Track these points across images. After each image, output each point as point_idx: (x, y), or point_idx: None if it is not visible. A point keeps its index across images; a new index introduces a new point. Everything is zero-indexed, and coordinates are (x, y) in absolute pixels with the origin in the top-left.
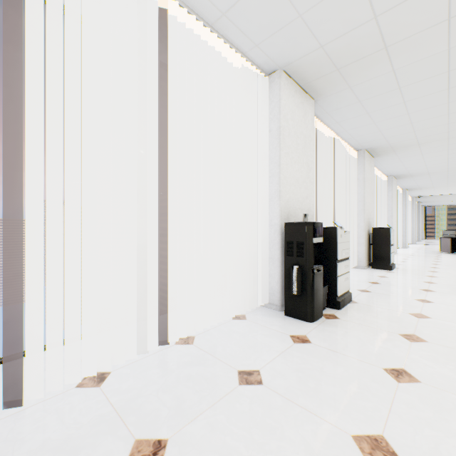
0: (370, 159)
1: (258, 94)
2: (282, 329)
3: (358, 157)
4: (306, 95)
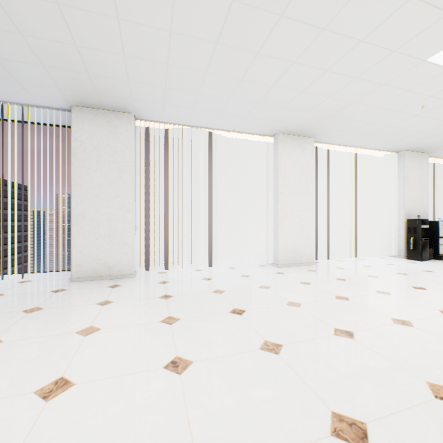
0: None
1: (392, 160)
2: (404, 261)
3: None
4: (421, 154)
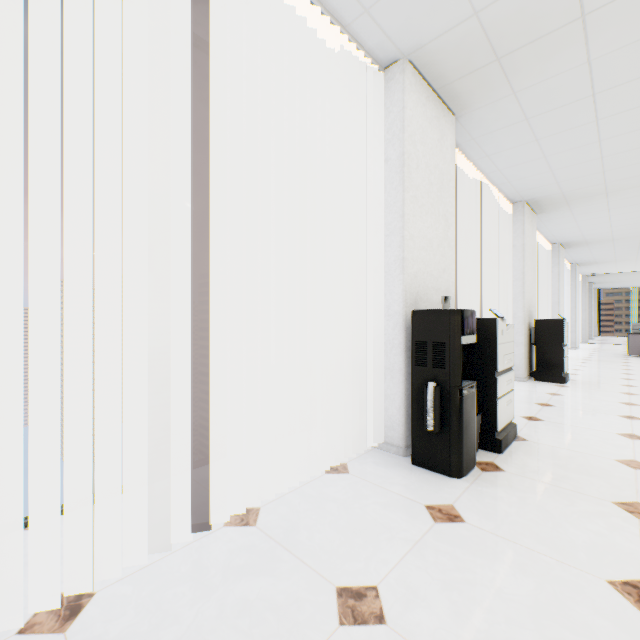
0: (532, 216)
1: (368, 101)
2: (411, 492)
3: (513, 213)
4: (442, 107)
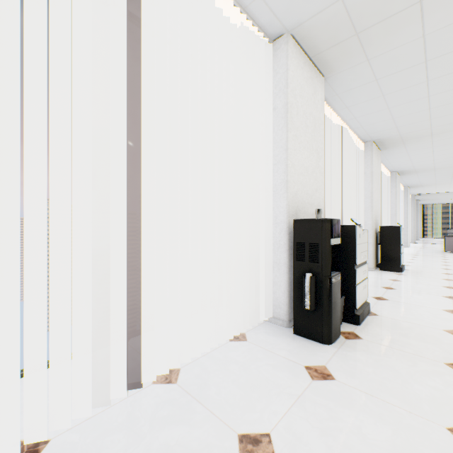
0: (377, 152)
1: (261, 65)
2: (293, 356)
3: (364, 150)
4: (315, 70)
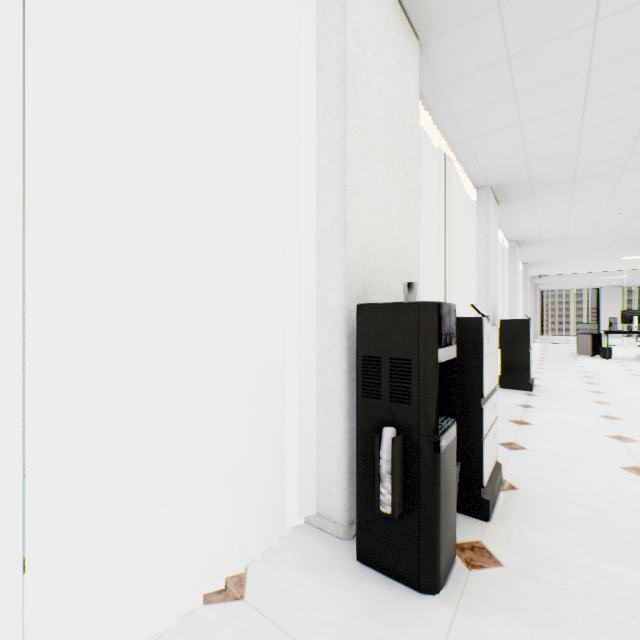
0: (495, 206)
1: None
2: None
3: (477, 200)
4: (403, 19)
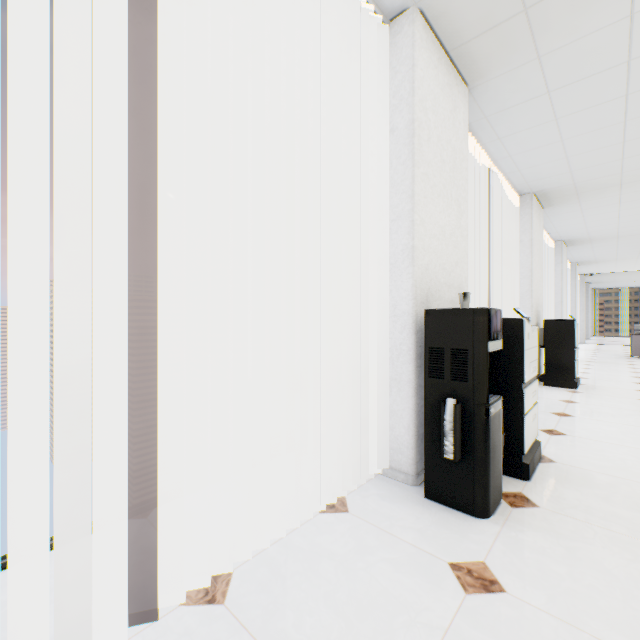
0: (539, 210)
1: (370, 62)
2: (428, 542)
3: (521, 206)
4: (455, 74)
